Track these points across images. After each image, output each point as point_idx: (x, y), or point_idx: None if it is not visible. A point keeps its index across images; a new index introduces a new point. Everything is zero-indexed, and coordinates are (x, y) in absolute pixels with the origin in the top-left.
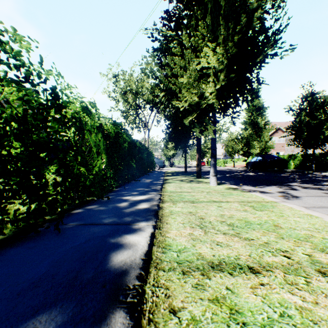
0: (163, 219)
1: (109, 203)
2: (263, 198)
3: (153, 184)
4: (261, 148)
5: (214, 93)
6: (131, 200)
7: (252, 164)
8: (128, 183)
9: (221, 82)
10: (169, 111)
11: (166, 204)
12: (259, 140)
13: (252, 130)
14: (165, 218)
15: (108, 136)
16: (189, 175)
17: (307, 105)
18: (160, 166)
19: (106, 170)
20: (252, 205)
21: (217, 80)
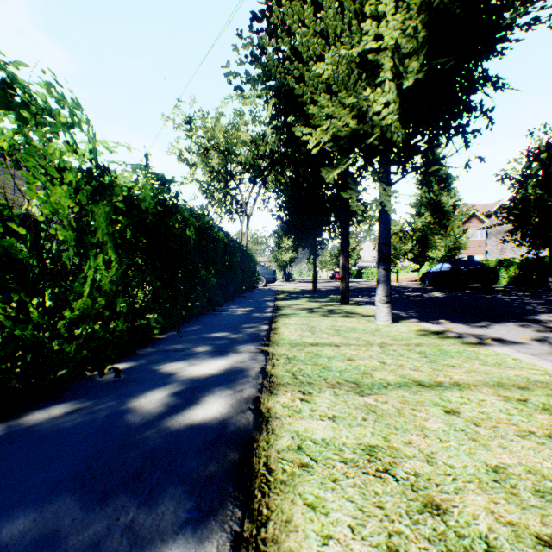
0: (269, 518)
1: (112, 394)
2: (543, 369)
3: (251, 319)
4: (447, 248)
5: (394, 107)
6: (182, 378)
7: (433, 277)
8: (195, 319)
9: (411, 80)
10: (284, 183)
11: (281, 400)
12: (443, 234)
13: (432, 217)
14: (280, 502)
15: (141, 210)
16: (323, 297)
17: (539, 167)
18: (267, 280)
19: (115, 294)
20: (546, 402)
21: (403, 72)
